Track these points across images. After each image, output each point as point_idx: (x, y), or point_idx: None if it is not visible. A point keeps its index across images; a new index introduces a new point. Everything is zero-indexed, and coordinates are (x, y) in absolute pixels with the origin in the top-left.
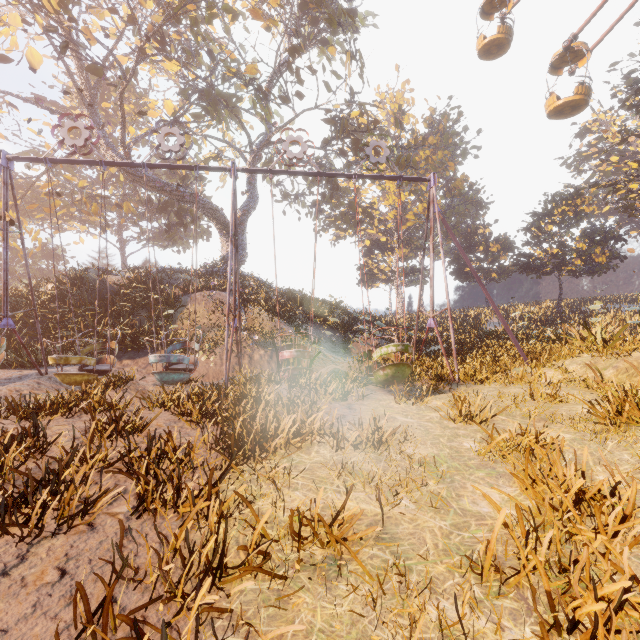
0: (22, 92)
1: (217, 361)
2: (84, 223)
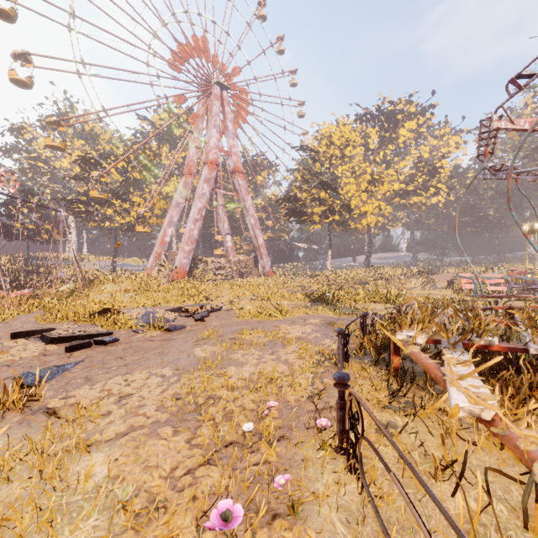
0: None
1: None
2: None
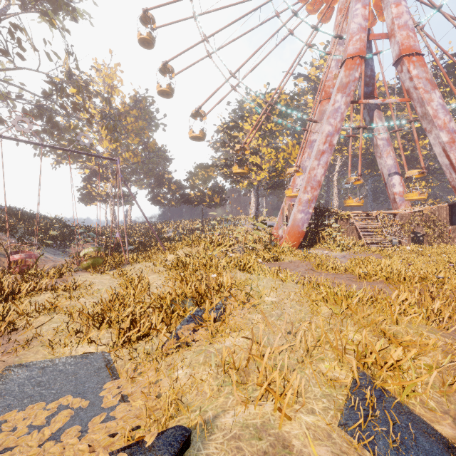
0: None
1: None
2: None
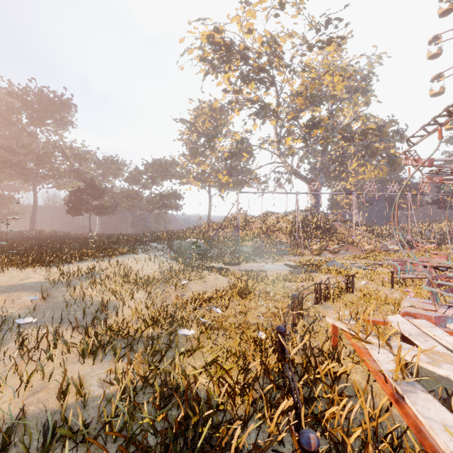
0: (171, 116)
1: (374, 248)
2: (200, 181)
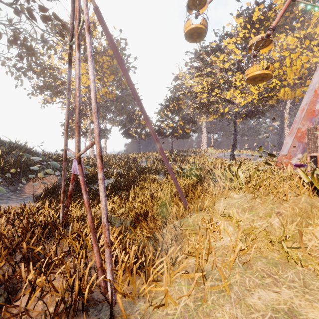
0: None
1: None
2: None
